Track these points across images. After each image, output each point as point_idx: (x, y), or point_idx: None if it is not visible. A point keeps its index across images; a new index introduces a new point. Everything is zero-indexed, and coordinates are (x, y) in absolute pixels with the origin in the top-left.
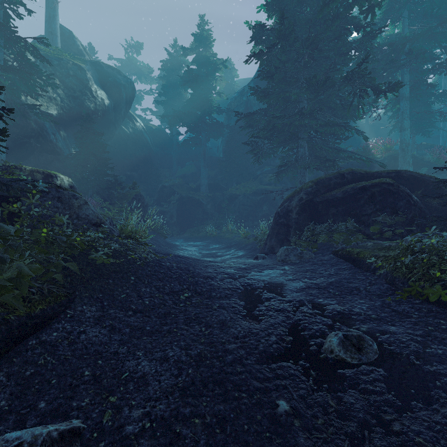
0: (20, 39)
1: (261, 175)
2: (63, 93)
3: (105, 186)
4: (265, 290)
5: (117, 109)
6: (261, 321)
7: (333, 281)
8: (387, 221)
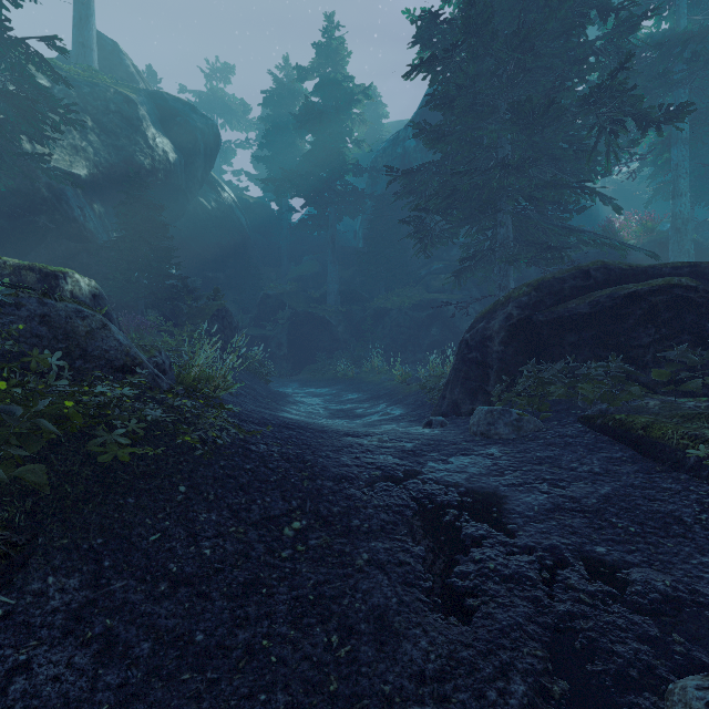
0: (15, 41)
1: (427, 277)
2: (98, 141)
3: (164, 296)
4: (464, 513)
5: (190, 169)
6: (473, 614)
7: (610, 494)
8: (691, 359)
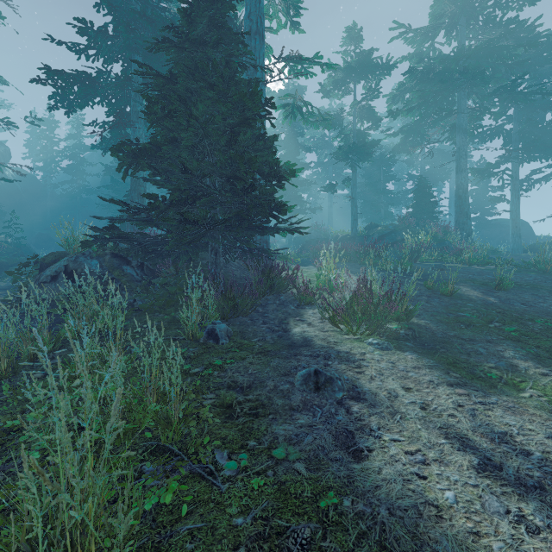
0: None
1: None
2: None
3: None
4: None
5: None
6: None
7: None
8: None
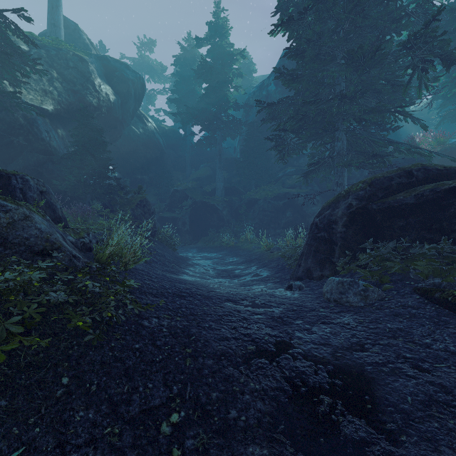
0: None
1: (283, 177)
2: (61, 87)
3: (103, 191)
4: (337, 402)
5: (125, 106)
6: None
7: None
8: None
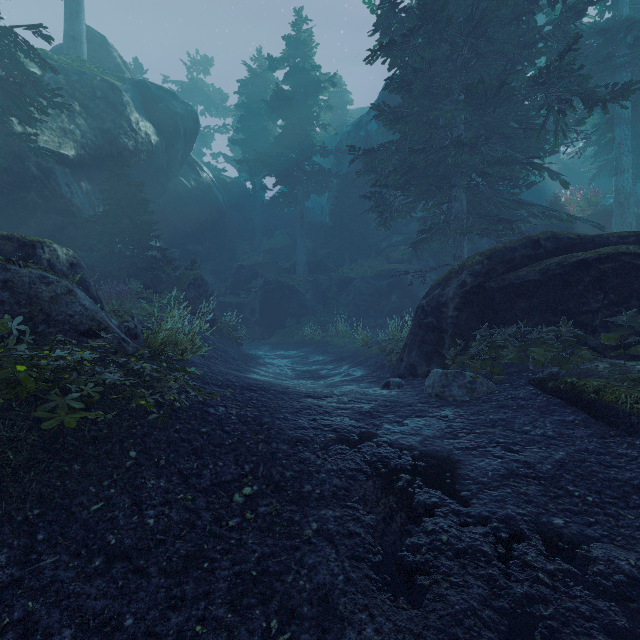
0: (4, 29)
1: (388, 248)
2: (85, 124)
3: (144, 265)
4: (417, 478)
5: (171, 150)
6: (424, 595)
7: (565, 459)
8: None
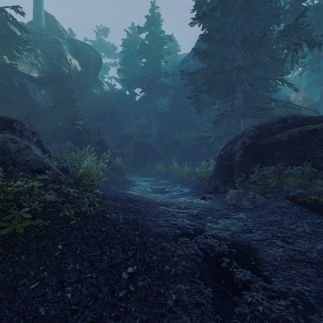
0: None
1: (199, 125)
2: (43, 60)
3: (73, 133)
4: (233, 261)
5: (88, 74)
6: None
7: None
8: None
